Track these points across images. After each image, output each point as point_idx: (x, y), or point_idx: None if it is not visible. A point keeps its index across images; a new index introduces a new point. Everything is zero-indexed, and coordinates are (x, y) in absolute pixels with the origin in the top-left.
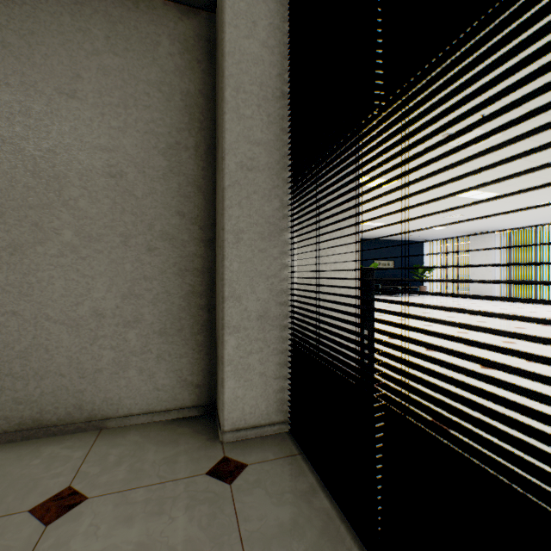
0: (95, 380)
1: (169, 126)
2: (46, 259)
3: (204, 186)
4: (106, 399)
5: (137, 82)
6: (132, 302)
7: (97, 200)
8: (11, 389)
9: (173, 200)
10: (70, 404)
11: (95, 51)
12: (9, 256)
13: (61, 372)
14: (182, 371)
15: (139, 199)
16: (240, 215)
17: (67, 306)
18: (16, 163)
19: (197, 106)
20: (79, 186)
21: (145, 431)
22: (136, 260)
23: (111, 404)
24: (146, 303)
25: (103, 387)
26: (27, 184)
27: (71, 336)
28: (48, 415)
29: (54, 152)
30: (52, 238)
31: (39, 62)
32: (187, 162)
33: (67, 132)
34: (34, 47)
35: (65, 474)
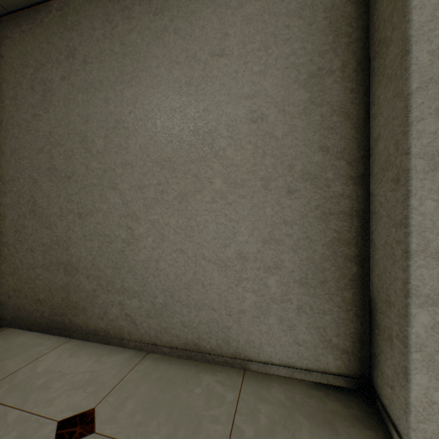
0: (239, 320)
1: (309, 53)
2: (202, 205)
3: (352, 111)
4: (248, 340)
5: (276, 18)
6: (271, 247)
7: (241, 147)
8: (179, 313)
9: (314, 134)
10: (219, 337)
11: (239, 4)
12: (178, 204)
13: (213, 306)
14: (325, 330)
15: (279, 140)
16: (437, 129)
17: (217, 248)
18: (183, 126)
19: (343, 18)
20: (226, 137)
21: (288, 390)
22: (275, 204)
23: (252, 346)
24: (286, 249)
25: (246, 328)
26: (190, 142)
27: (220, 275)
28: (203, 342)
29: (208, 110)
30: (206, 186)
31: (197, 35)
32: (330, 88)
33: (217, 89)
34: (194, 25)
35: (222, 422)
